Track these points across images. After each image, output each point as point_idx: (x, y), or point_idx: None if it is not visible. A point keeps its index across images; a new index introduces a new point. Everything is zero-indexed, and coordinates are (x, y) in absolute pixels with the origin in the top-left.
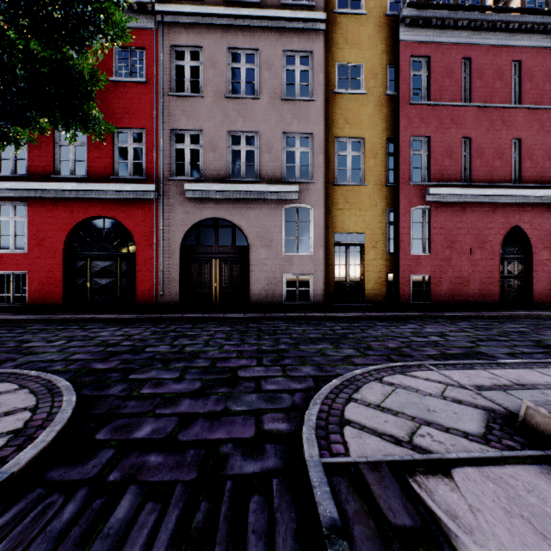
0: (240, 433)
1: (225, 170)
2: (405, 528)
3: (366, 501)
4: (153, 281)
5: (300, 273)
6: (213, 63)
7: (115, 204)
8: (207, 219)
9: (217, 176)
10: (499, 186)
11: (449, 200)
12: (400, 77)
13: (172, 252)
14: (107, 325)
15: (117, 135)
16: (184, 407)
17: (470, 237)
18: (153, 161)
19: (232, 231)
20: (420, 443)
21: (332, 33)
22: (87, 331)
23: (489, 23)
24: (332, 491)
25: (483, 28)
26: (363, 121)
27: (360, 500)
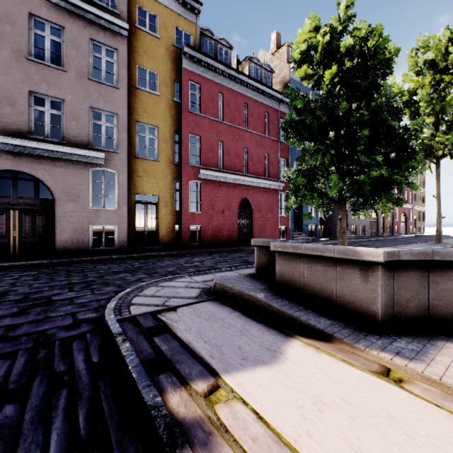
0: (62, 323)
1: (26, 127)
2: (151, 327)
3: (136, 325)
4: None
5: (106, 224)
6: (11, 20)
7: None
8: (4, 171)
9: (16, 130)
10: (238, 174)
11: (212, 178)
12: (183, 91)
13: None
14: None
15: None
16: (8, 322)
17: (223, 202)
18: None
19: (35, 184)
20: (168, 304)
21: (134, 41)
22: None
23: (232, 77)
24: (120, 326)
25: (230, 78)
26: (158, 115)
27: (133, 325)
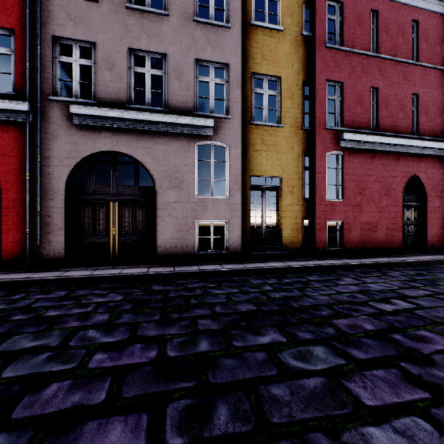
0: None
1: (125, 95)
2: None
3: None
4: (27, 228)
5: (214, 218)
6: None
7: None
8: (103, 154)
9: (115, 100)
10: (402, 136)
11: (361, 147)
12: (316, 17)
13: (54, 192)
14: None
15: None
16: None
17: (378, 184)
18: (27, 73)
19: (135, 168)
20: None
21: None
22: None
23: None
24: None
25: None
26: (280, 59)
27: None
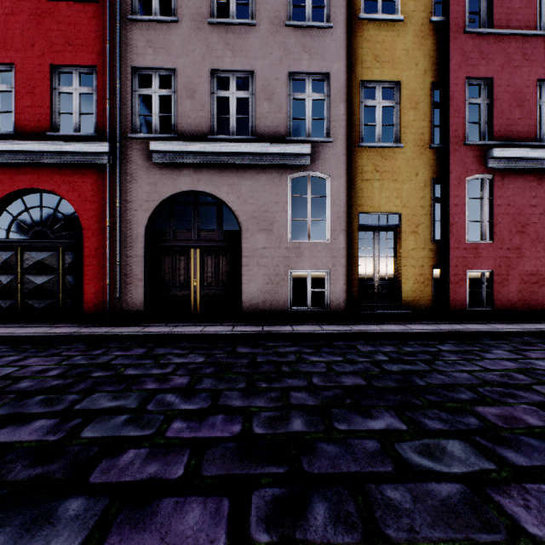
0: None
1: (207, 125)
2: None
3: None
4: (107, 279)
5: (311, 268)
6: None
7: (54, 171)
8: (184, 194)
9: (196, 132)
10: None
11: (521, 166)
12: None
13: (134, 239)
14: (13, 348)
15: (57, 76)
16: None
17: None
18: (107, 111)
19: (218, 210)
20: None
21: None
22: None
23: None
24: None
25: None
26: (399, 59)
27: None
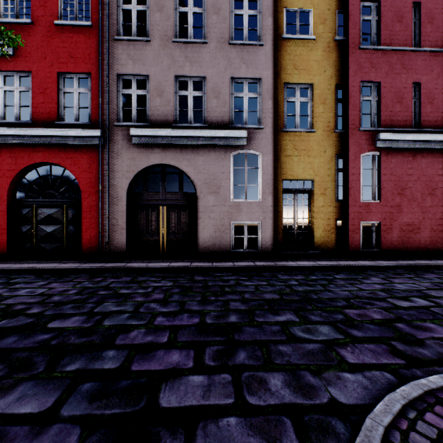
0: None
1: (172, 116)
2: None
3: None
4: (99, 228)
5: (248, 220)
6: (159, 6)
7: (60, 150)
8: (155, 166)
9: (164, 121)
10: None
11: (400, 146)
12: (350, 21)
13: (118, 199)
14: (38, 277)
15: (62, 80)
16: None
17: (420, 183)
18: (99, 106)
19: (180, 177)
20: None
21: None
22: (6, 288)
23: None
24: None
25: None
26: (312, 67)
27: None
